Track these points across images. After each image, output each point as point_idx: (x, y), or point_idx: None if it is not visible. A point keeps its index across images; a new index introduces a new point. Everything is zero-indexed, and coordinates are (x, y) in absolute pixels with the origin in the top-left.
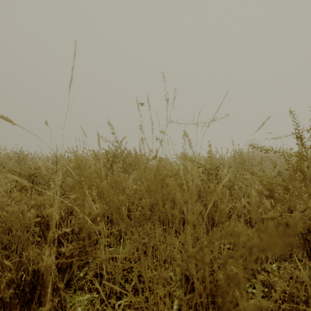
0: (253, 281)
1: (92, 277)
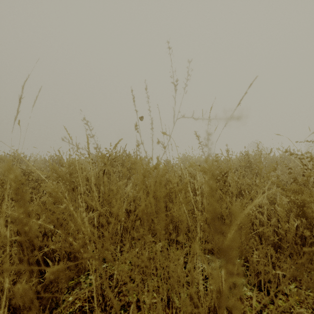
0: (271, 307)
1: (83, 302)
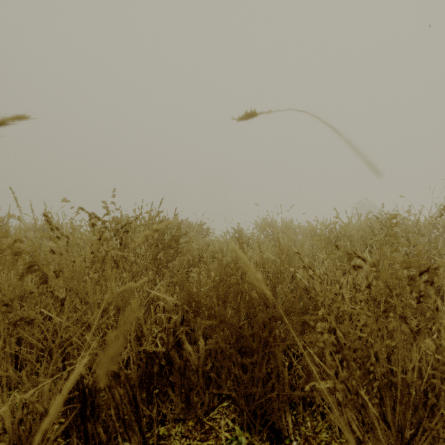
0: None
1: None
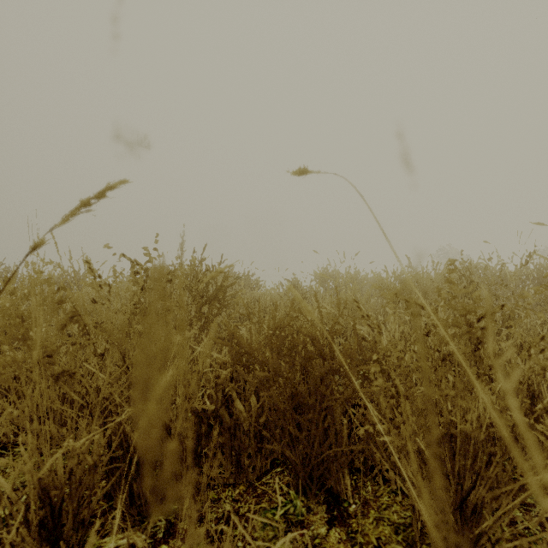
0: None
1: None
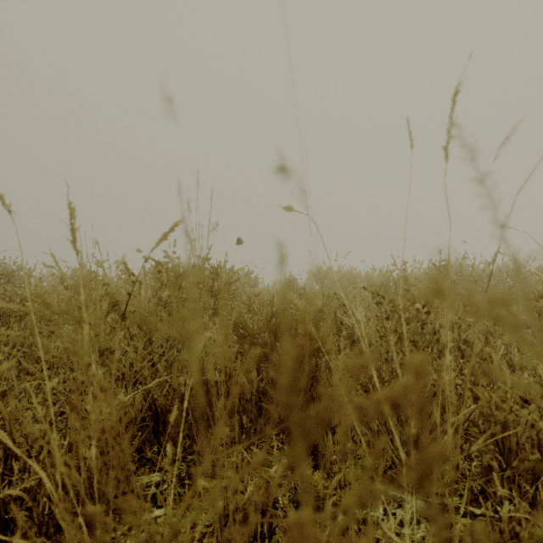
0: None
1: None
